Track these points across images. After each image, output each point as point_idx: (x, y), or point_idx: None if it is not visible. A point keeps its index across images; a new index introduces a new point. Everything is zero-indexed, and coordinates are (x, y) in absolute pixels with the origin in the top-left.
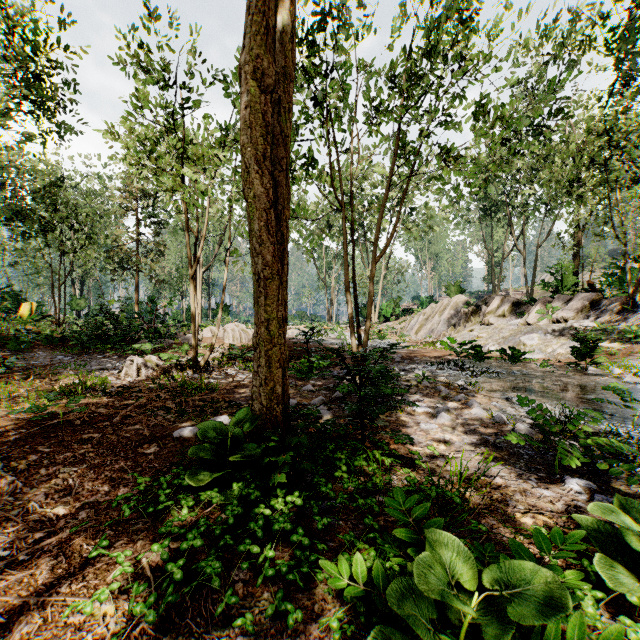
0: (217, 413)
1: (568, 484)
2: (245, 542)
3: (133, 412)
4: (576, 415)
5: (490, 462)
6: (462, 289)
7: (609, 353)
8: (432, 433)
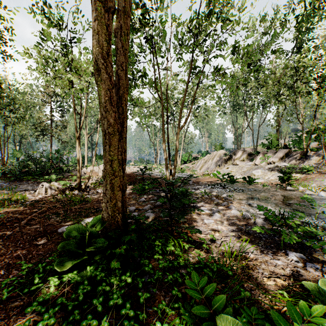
0: (88, 216)
1: (290, 256)
2: (87, 317)
3: (36, 216)
4: (292, 215)
5: (244, 243)
6: (222, 147)
7: (296, 179)
8: (211, 225)
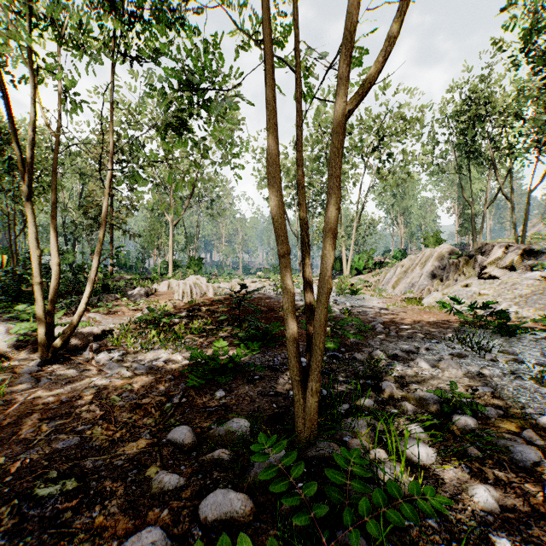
0: None
1: None
2: None
3: None
4: None
5: None
6: (442, 239)
7: None
8: None
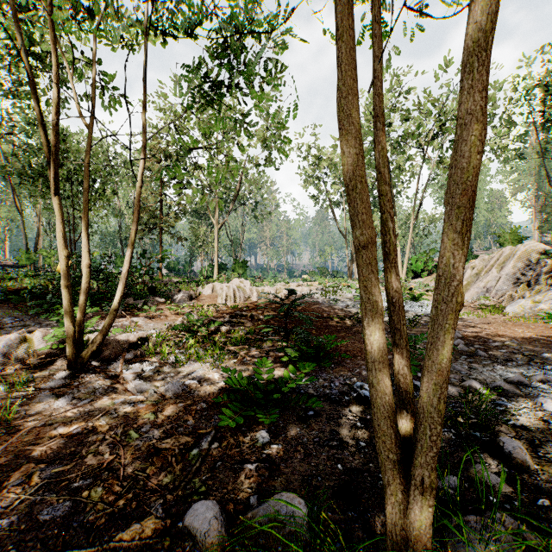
0: None
1: None
2: None
3: None
4: None
5: None
6: (522, 236)
7: None
8: None
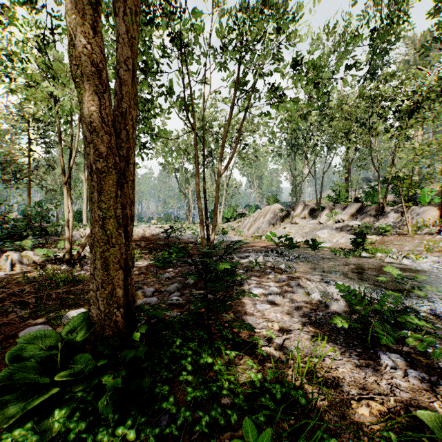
0: (76, 306)
1: (383, 360)
2: None
3: None
4: (383, 297)
5: (317, 340)
6: (277, 200)
7: (371, 242)
8: (267, 313)
